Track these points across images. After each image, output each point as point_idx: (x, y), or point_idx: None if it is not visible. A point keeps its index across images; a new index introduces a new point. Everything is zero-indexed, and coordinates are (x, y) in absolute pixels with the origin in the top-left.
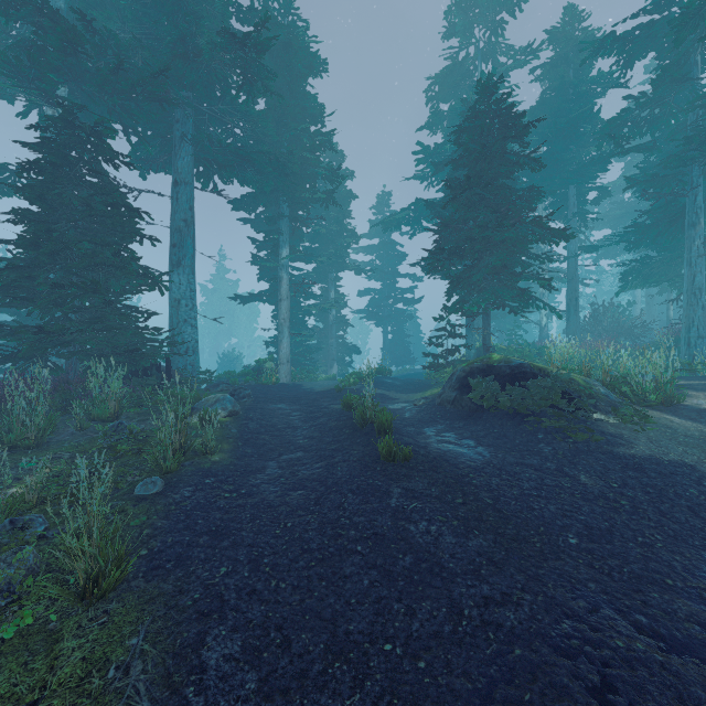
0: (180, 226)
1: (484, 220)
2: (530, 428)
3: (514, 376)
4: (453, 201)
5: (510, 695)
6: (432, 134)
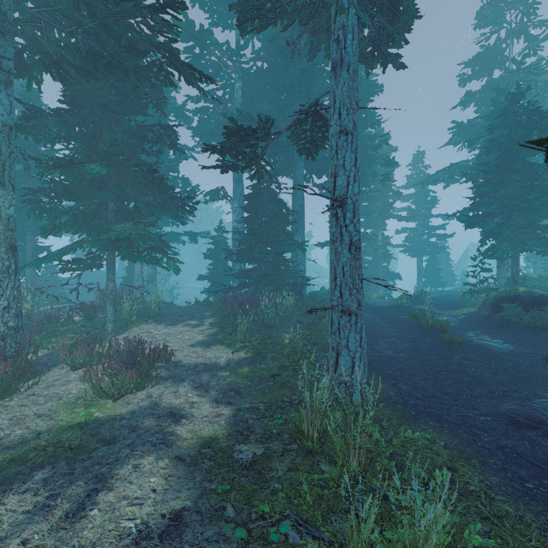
0: (297, 209)
1: (513, 190)
2: (544, 336)
3: (535, 303)
4: (486, 183)
5: (513, 408)
6: (465, 107)
